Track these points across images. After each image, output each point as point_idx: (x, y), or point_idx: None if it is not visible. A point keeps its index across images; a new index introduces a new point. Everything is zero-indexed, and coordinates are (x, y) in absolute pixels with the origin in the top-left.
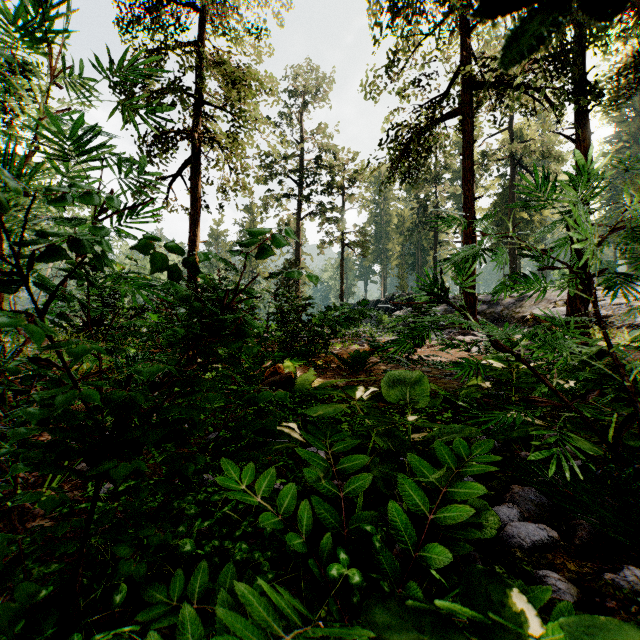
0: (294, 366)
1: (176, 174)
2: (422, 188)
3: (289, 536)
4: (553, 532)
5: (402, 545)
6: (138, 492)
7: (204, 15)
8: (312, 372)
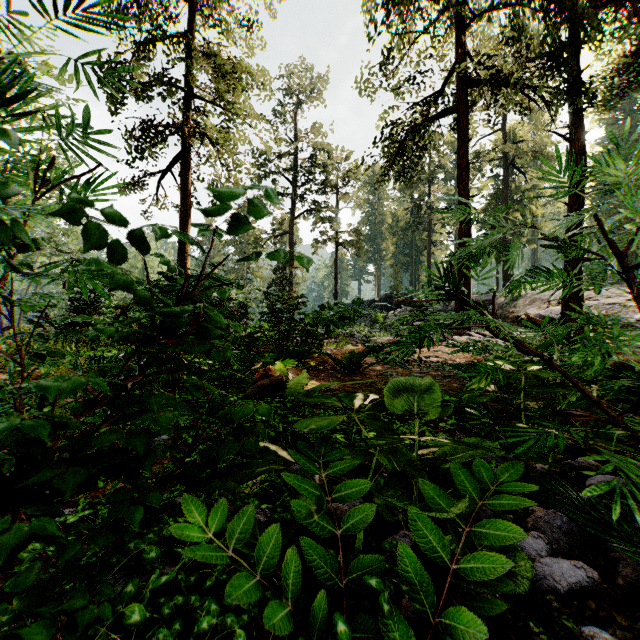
0: (286, 368)
1: (166, 170)
2: (416, 188)
3: (268, 610)
4: (592, 571)
5: (417, 605)
6: (62, 549)
7: (195, 7)
8: (304, 375)
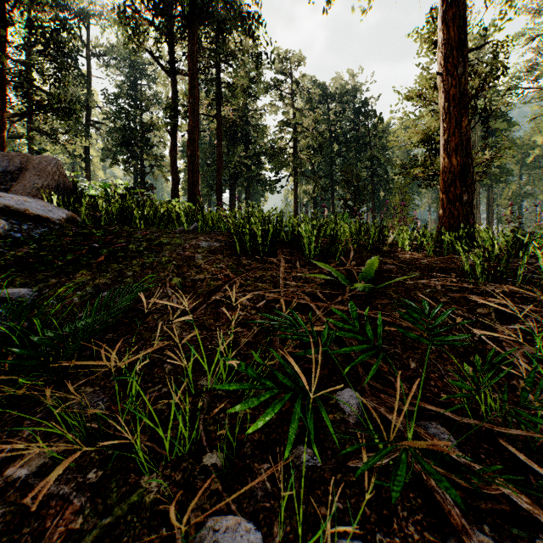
0: None
1: None
2: None
3: None
4: None
5: None
6: None
7: None
8: None
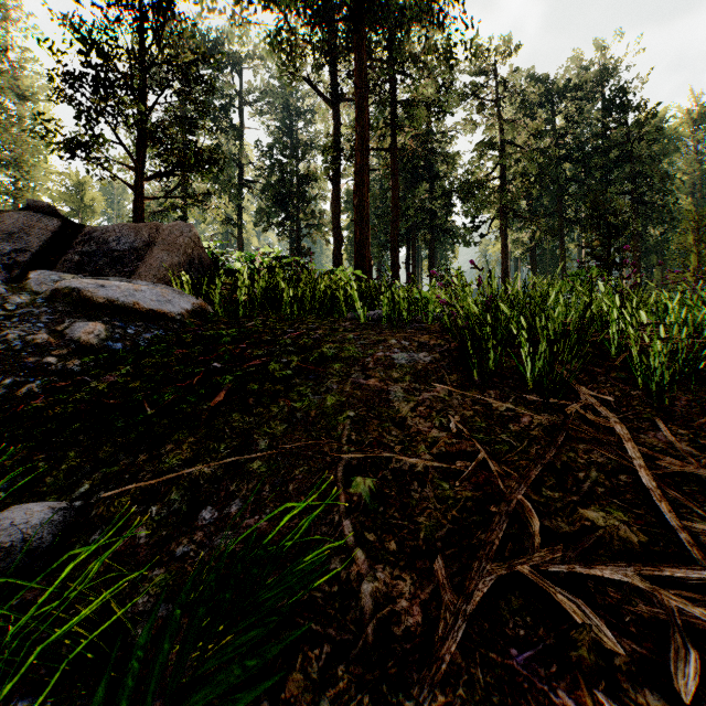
0: None
1: None
2: None
3: None
4: None
5: None
6: None
7: None
8: None
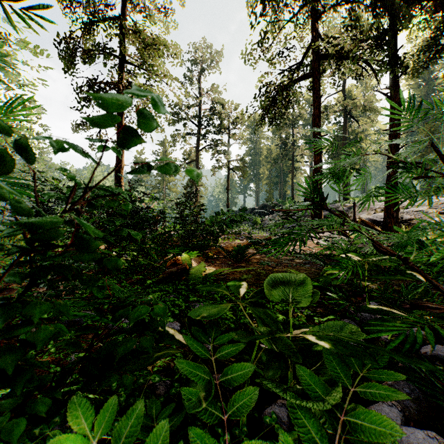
0: (190, 258)
1: None
2: (283, 130)
3: None
4: (443, 441)
5: None
6: None
7: None
8: (203, 265)
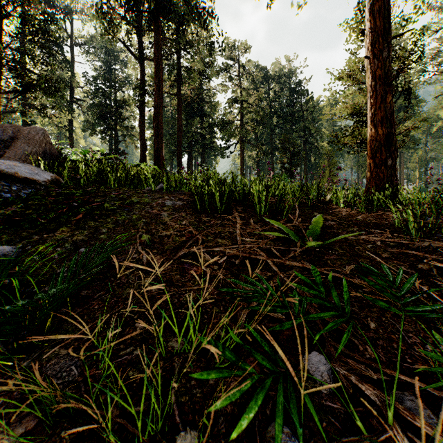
0: None
1: None
2: None
3: None
4: None
5: None
6: None
7: None
8: None
